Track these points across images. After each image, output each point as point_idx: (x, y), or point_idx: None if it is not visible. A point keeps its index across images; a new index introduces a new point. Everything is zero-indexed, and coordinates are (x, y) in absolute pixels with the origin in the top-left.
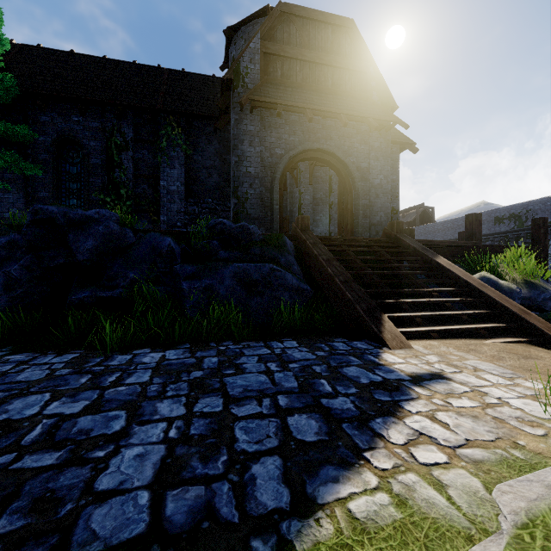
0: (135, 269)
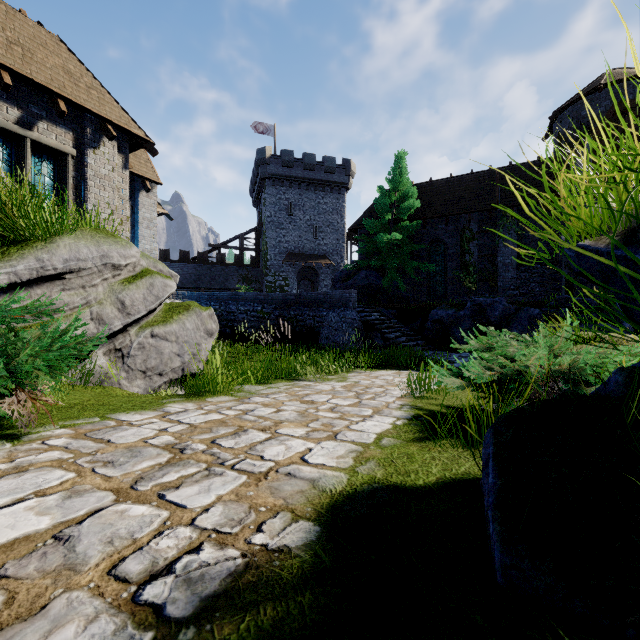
0: (521, 325)
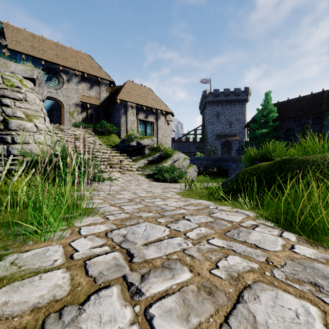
0: None
